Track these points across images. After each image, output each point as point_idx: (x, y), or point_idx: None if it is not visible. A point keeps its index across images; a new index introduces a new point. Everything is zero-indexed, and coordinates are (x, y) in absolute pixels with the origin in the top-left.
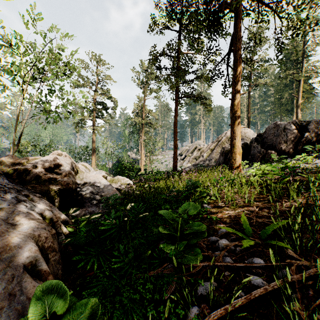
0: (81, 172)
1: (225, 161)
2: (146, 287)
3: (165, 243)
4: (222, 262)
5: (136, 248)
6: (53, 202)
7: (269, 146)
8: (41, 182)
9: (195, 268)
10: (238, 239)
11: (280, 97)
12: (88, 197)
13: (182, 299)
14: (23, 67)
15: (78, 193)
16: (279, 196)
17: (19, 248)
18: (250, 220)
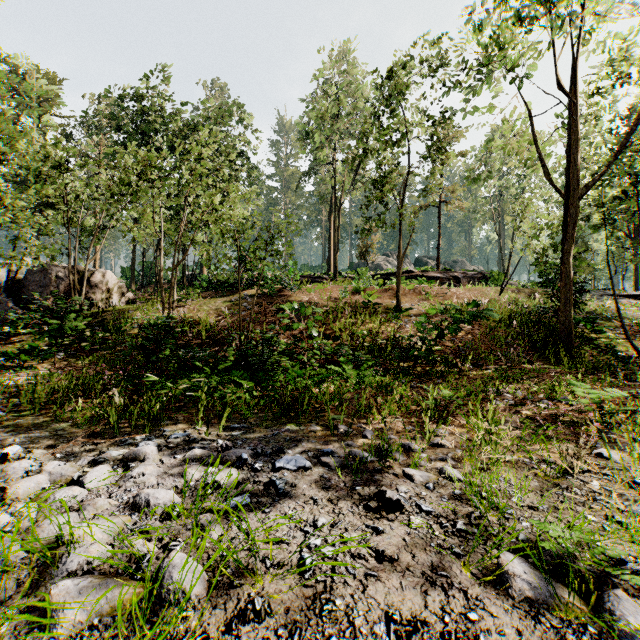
0: None
1: None
2: None
3: None
4: None
5: None
6: None
7: None
8: None
9: None
10: None
11: None
12: None
13: None
14: None
15: None
16: None
17: None
18: None
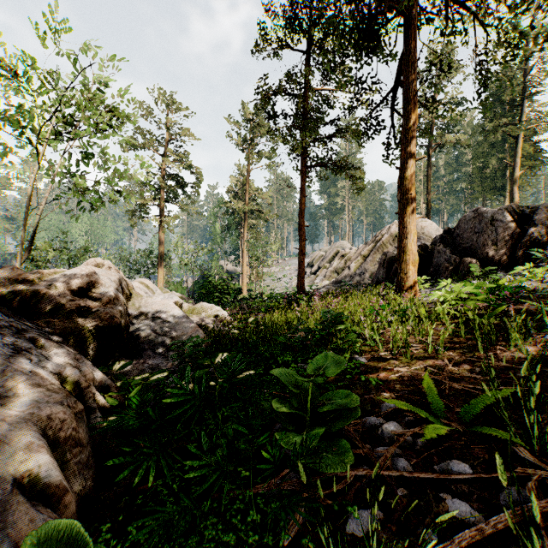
0: (137, 295)
1: (388, 276)
2: (247, 518)
3: (285, 432)
4: (391, 470)
5: (230, 440)
6: (85, 349)
7: (466, 251)
8: (64, 315)
9: (341, 482)
10: (419, 423)
11: (483, 165)
12: (148, 340)
13: (317, 545)
14: (38, 114)
15: (132, 333)
16: (488, 340)
17: (7, 444)
18: (439, 386)
